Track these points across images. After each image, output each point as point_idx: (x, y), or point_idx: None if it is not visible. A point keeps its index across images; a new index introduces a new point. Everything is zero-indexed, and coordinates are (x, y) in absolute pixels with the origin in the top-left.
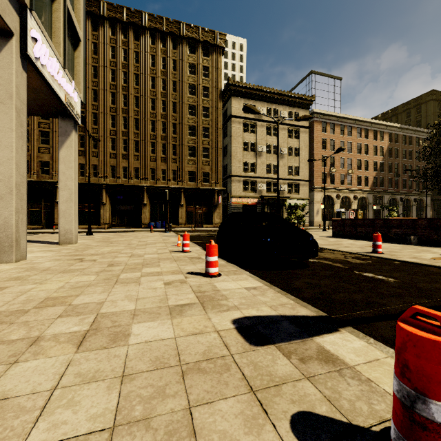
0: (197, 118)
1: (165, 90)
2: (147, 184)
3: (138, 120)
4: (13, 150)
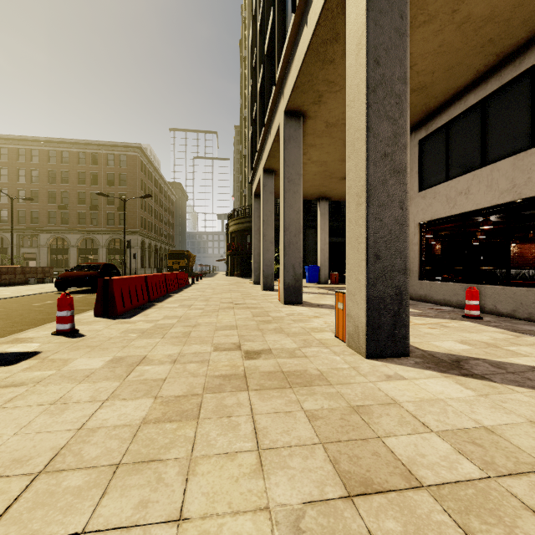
0: None
1: None
2: None
3: None
4: None
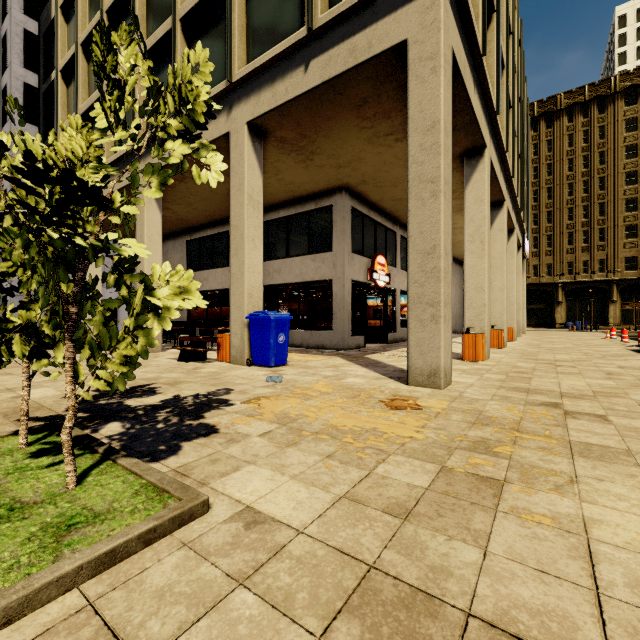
0: (639, 186)
1: (586, 168)
2: (562, 280)
3: (551, 212)
4: (521, 292)
